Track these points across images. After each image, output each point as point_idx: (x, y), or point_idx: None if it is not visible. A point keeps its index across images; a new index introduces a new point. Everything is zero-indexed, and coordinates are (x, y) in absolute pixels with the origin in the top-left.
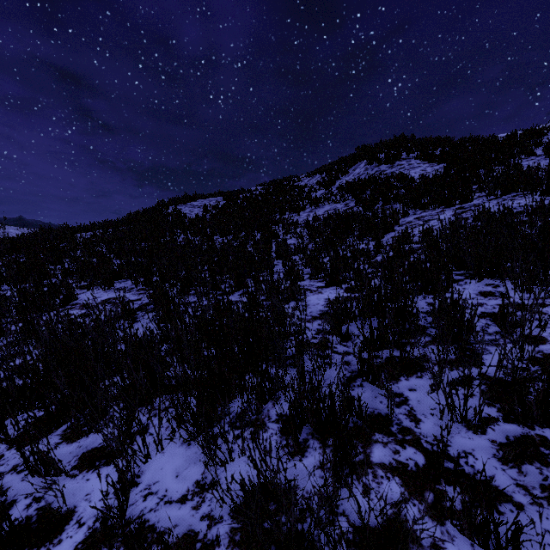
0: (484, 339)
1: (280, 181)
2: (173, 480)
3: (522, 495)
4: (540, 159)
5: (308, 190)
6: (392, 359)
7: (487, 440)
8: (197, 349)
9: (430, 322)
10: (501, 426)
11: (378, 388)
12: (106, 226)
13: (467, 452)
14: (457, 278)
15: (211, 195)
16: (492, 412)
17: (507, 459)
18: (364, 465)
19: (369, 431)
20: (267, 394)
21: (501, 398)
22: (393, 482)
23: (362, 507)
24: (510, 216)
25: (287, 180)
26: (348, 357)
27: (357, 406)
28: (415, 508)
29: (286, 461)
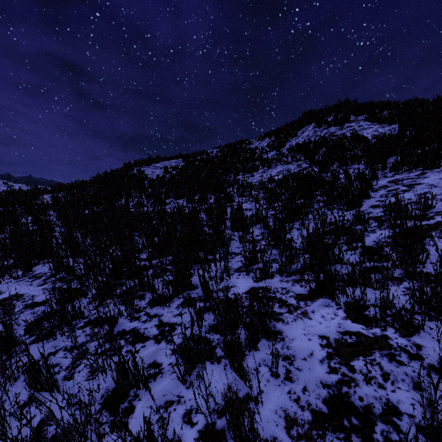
0: None
1: (233, 144)
2: None
3: None
4: None
5: (259, 152)
6: None
7: None
8: None
9: None
10: None
11: None
12: (70, 187)
13: None
14: None
15: (173, 157)
16: None
17: None
18: None
19: None
20: None
21: None
22: None
23: None
24: None
25: (240, 144)
26: None
27: None
28: None
29: None
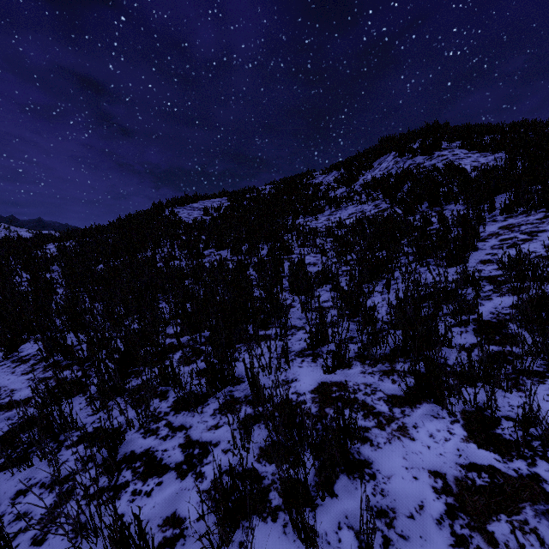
0: None
1: (292, 179)
2: None
3: None
4: None
5: (324, 188)
6: None
7: None
8: None
9: None
10: None
11: None
12: (83, 234)
13: None
14: None
15: (215, 195)
16: None
17: None
18: None
19: None
20: None
21: None
22: None
23: None
24: None
25: (299, 178)
26: None
27: None
28: None
29: None
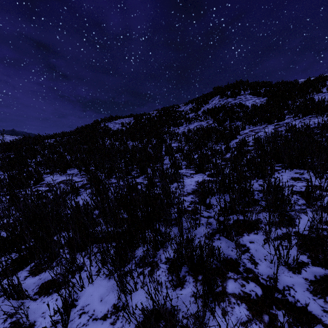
0: (296, 208)
1: (167, 108)
2: (98, 303)
3: (327, 318)
4: (325, 95)
5: (184, 113)
6: (238, 222)
7: (302, 278)
8: (115, 214)
9: (261, 197)
10: (310, 268)
11: (230, 241)
12: (63, 135)
13: (289, 286)
14: (277, 169)
15: (126, 116)
16: (304, 258)
17: (316, 292)
18: (222, 294)
19: (225, 271)
20: (159, 245)
21: (309, 248)
22: (241, 307)
23: (221, 325)
24: (308, 130)
25: (172, 108)
26: (210, 220)
27: (216, 253)
28: (257, 326)
29: (172, 294)
